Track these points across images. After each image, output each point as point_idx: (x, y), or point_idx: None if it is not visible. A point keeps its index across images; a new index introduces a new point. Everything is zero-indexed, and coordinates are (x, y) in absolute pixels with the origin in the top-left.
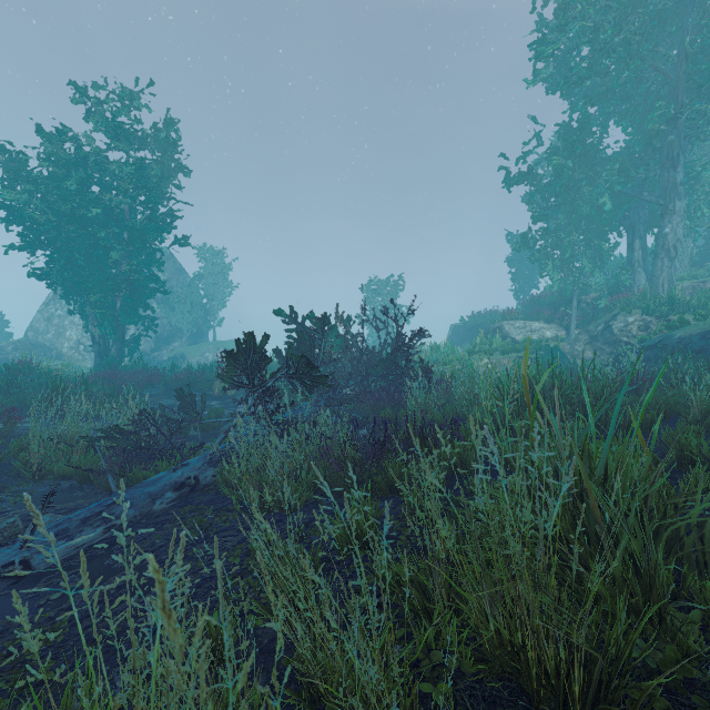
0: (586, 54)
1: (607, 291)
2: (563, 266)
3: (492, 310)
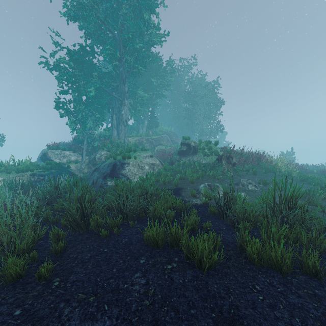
0: (76, 5)
1: (99, 137)
2: (79, 122)
3: (67, 142)
